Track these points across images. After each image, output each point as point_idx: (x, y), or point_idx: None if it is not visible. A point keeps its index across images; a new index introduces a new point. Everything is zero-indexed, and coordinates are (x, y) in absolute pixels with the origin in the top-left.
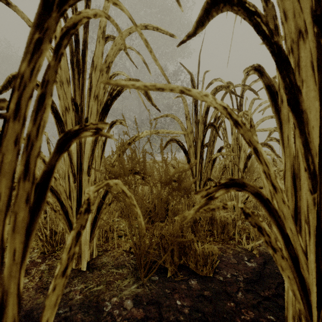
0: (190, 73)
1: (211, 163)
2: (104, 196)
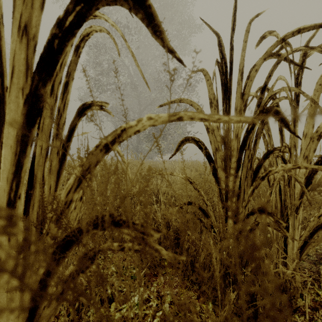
0: (217, 33)
1: (251, 176)
2: (47, 276)
